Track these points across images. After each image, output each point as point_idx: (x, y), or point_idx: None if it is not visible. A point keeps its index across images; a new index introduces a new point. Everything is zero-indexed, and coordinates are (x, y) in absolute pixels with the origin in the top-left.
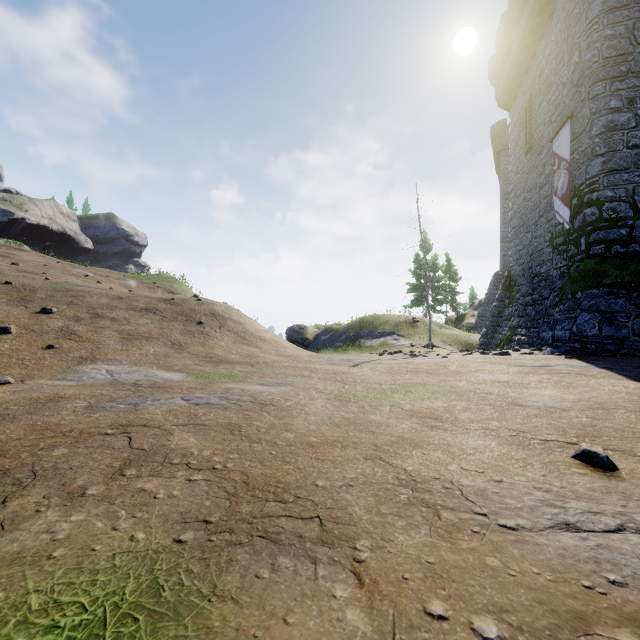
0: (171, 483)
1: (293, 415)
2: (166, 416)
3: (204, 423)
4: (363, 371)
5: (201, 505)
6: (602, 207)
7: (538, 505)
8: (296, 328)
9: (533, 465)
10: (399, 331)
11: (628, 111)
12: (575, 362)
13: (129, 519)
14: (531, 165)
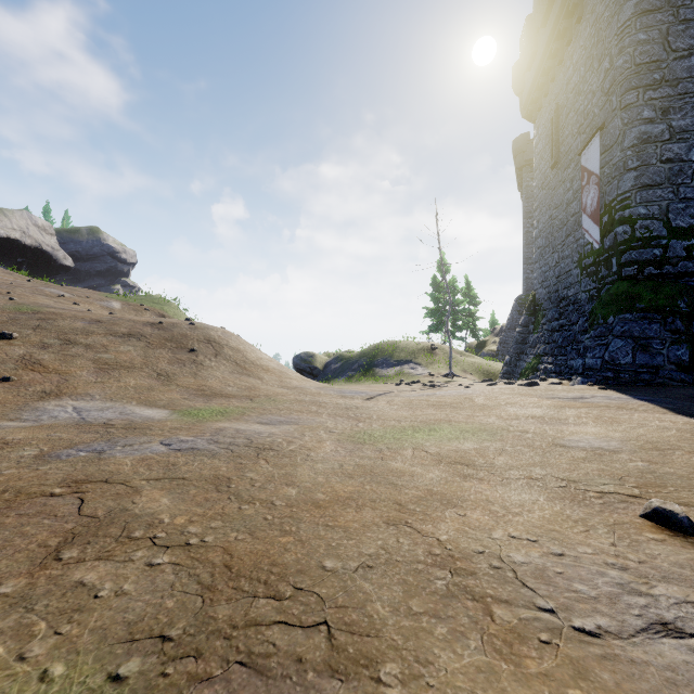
0: (124, 571)
1: (296, 463)
2: (136, 467)
3: (184, 476)
4: (379, 405)
5: (160, 608)
6: (635, 225)
7: (618, 592)
8: (304, 356)
9: (596, 529)
10: (416, 359)
11: (662, 122)
12: (611, 393)
13: (48, 638)
14: (558, 180)
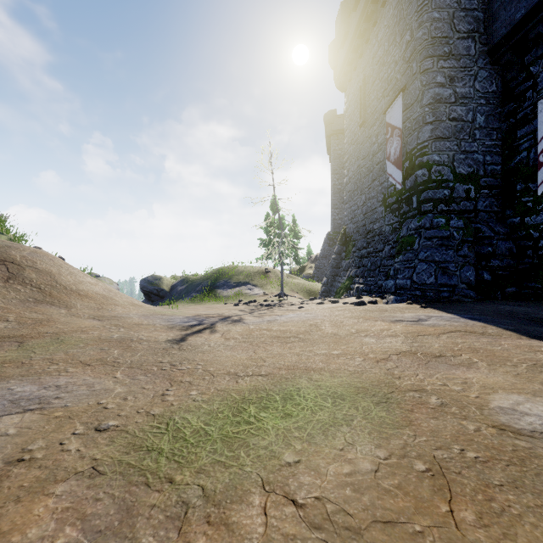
0: None
1: None
2: None
3: None
4: (211, 341)
5: None
6: (431, 169)
7: None
8: (151, 279)
9: None
10: (253, 281)
11: (450, 87)
12: (437, 312)
13: None
14: (365, 136)
